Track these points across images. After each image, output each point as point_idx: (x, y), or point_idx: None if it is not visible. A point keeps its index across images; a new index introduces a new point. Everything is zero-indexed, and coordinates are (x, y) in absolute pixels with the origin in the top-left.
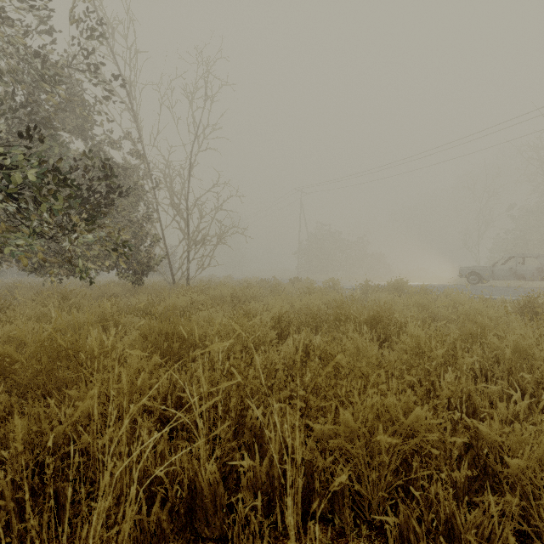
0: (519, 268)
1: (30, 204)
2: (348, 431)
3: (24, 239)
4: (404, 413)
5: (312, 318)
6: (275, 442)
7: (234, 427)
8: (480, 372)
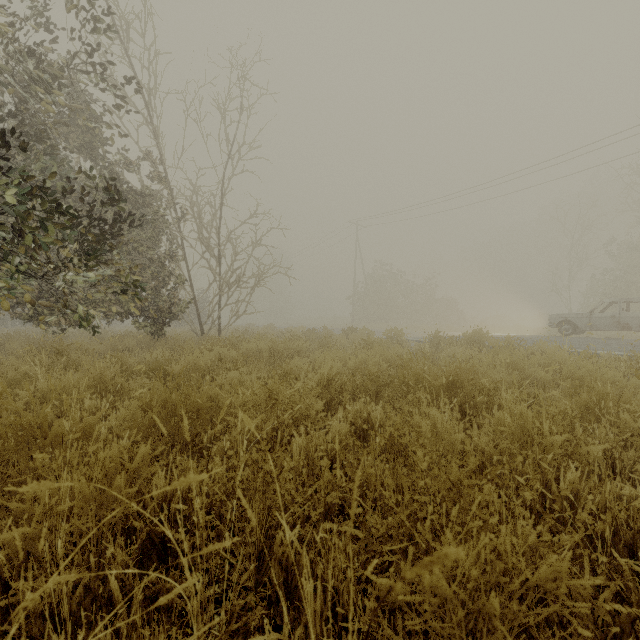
0: (623, 315)
1: (14, 235)
2: (437, 602)
3: (7, 280)
4: (522, 553)
5: (371, 381)
6: (316, 598)
7: (252, 566)
8: (603, 461)
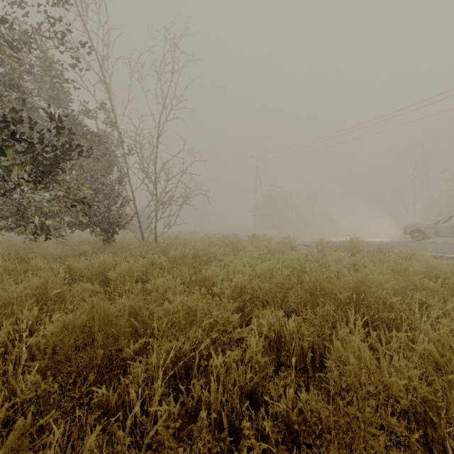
0: None
1: None
2: None
3: None
4: None
5: (278, 288)
6: None
7: None
8: None
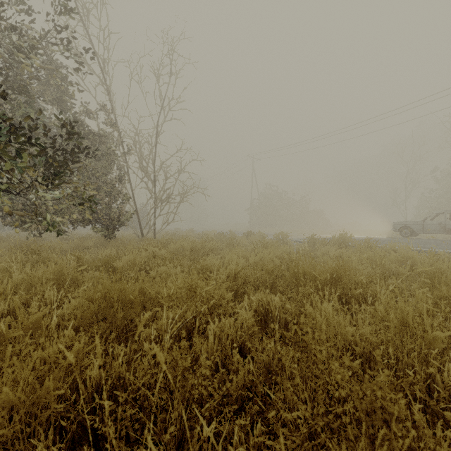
0: (448, 223)
1: None
2: None
3: None
4: None
5: (268, 274)
6: None
7: None
8: None
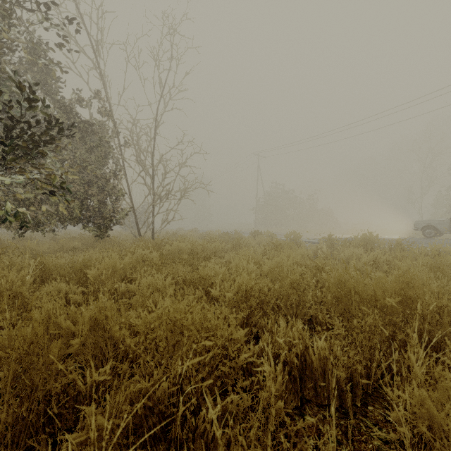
0: None
1: None
2: None
3: None
4: None
5: (292, 290)
6: None
7: None
8: None
